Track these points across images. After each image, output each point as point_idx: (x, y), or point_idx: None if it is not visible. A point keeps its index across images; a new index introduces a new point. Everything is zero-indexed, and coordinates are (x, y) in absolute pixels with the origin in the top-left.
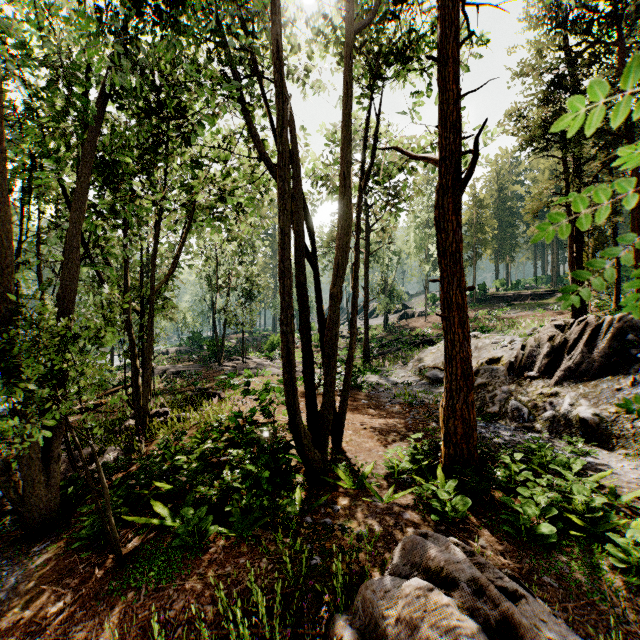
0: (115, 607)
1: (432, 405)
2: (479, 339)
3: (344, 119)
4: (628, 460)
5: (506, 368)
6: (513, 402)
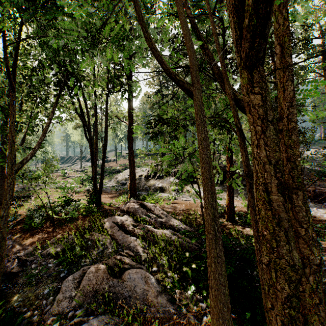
0: (62, 229)
1: (123, 190)
2: (137, 169)
3: (106, 112)
4: (167, 194)
5: (144, 177)
6: (145, 186)
